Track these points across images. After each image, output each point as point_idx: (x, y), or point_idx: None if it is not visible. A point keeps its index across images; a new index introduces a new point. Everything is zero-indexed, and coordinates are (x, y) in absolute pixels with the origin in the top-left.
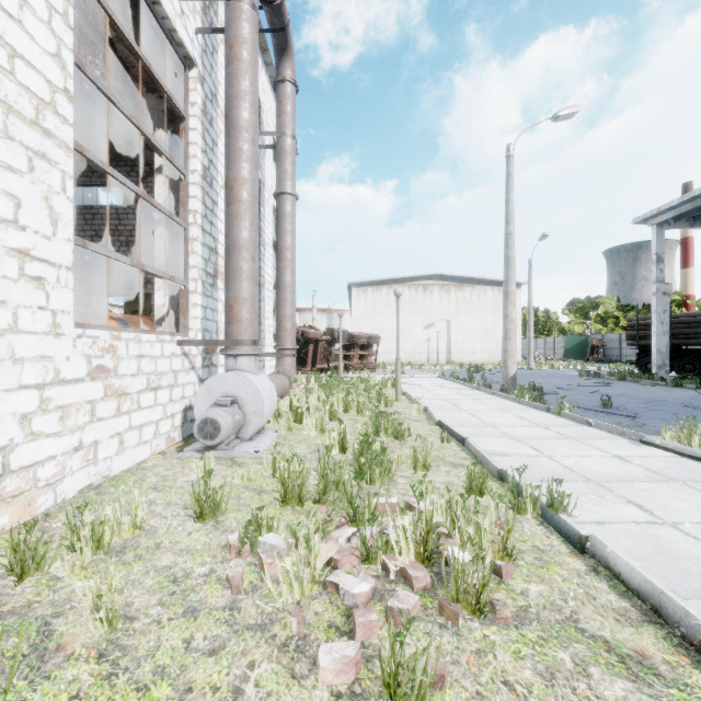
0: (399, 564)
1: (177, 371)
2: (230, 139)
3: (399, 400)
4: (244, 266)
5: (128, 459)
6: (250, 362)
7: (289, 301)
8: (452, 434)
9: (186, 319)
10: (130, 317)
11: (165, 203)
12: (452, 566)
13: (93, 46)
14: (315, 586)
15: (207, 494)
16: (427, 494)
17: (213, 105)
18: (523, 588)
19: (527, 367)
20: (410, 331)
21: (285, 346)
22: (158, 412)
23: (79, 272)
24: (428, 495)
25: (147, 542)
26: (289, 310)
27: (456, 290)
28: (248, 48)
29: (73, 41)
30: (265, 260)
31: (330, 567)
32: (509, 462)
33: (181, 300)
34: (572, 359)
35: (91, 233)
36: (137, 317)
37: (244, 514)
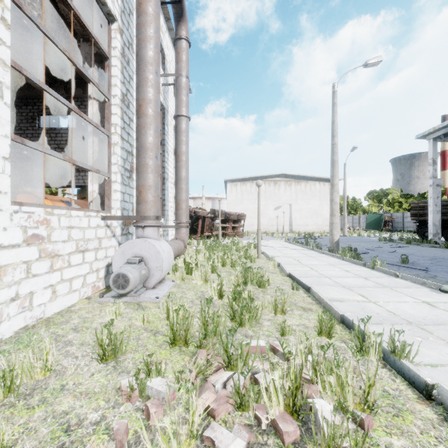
0: (270, 417)
1: (101, 238)
2: (139, 71)
3: (259, 257)
4: (150, 162)
5: (60, 304)
6: (154, 231)
7: (184, 190)
8: (300, 283)
9: (109, 201)
10: (76, 200)
11: (96, 119)
12: (322, 425)
13: (52, 18)
14: (193, 440)
15: (109, 339)
16: (287, 336)
17: (129, 51)
18: (386, 443)
19: (343, 235)
20: (265, 211)
21: (181, 220)
22: (85, 268)
23: (47, 171)
24: (287, 337)
25: (54, 384)
26: (184, 196)
27: (295, 184)
28: (152, 5)
29: (39, 14)
30: (168, 162)
31: (207, 421)
32: (346, 307)
33: (105, 187)
34: (371, 229)
35: (54, 146)
36: (81, 200)
37: (140, 354)
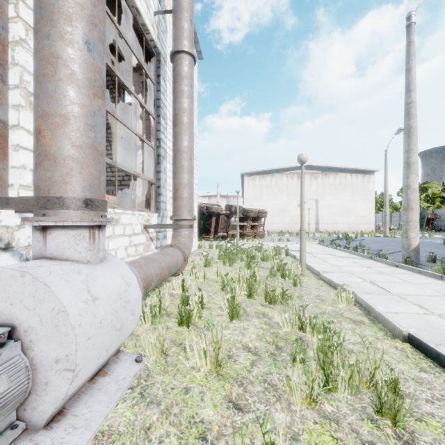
0: None
1: None
2: None
3: (303, 274)
4: (63, 52)
5: None
6: (76, 240)
7: (186, 168)
8: None
9: None
10: None
11: None
12: None
13: None
14: None
15: None
16: None
17: None
18: None
19: (383, 235)
20: (287, 208)
21: (181, 216)
22: None
23: None
24: None
25: None
26: (186, 178)
27: (322, 177)
28: None
29: None
30: (167, 134)
31: None
32: None
33: None
34: None
35: None
36: None
37: None
